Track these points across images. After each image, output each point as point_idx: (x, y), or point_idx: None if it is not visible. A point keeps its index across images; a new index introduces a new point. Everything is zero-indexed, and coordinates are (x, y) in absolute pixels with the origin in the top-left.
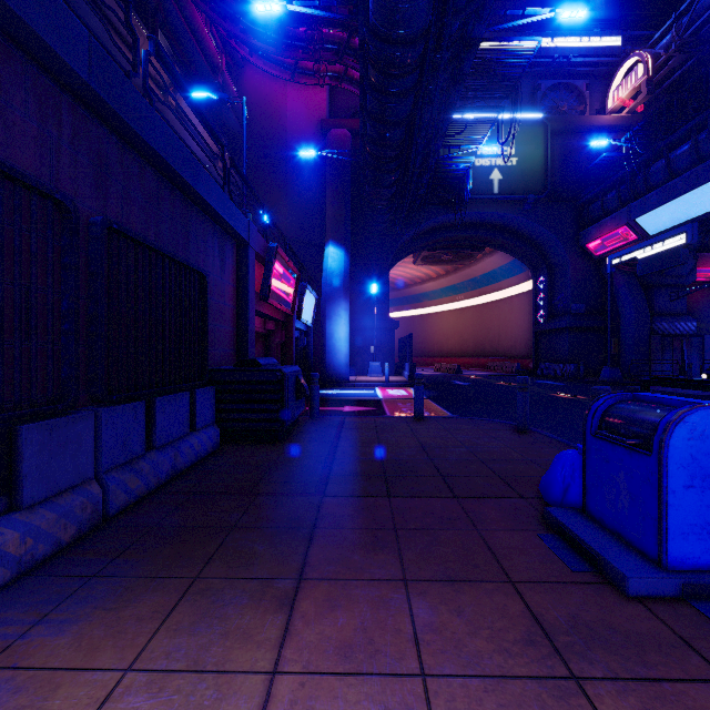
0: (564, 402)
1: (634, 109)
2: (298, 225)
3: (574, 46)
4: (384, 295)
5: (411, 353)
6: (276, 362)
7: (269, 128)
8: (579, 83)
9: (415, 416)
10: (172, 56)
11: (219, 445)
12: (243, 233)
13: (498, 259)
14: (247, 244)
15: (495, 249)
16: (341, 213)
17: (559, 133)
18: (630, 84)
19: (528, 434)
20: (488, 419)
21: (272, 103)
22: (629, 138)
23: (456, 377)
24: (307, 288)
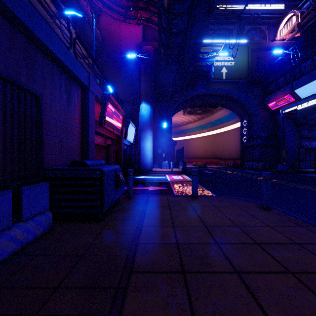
0: None
1: (290, 38)
2: (127, 94)
3: (261, 8)
4: (169, 129)
5: (183, 157)
6: (104, 162)
7: (113, 45)
8: (263, 27)
9: (192, 196)
10: (60, 2)
11: (51, 226)
12: (84, 81)
13: (223, 112)
14: (88, 89)
15: (222, 107)
16: (148, 87)
17: (254, 50)
18: (289, 27)
19: (272, 211)
20: (237, 198)
21: (114, 33)
22: (294, 48)
23: (204, 169)
24: (130, 123)
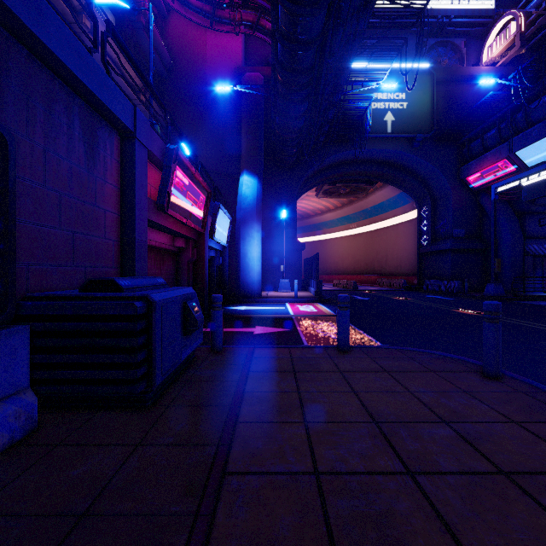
0: (475, 319)
1: (507, 61)
2: (217, 159)
3: (454, 7)
4: (292, 221)
5: (317, 271)
6: (161, 282)
7: (190, 72)
8: (458, 41)
9: (339, 347)
10: None
11: (35, 425)
12: (124, 119)
13: (387, 192)
14: (133, 136)
15: (385, 183)
16: (254, 146)
17: (443, 82)
18: (504, 40)
19: (507, 383)
20: (428, 351)
21: (193, 50)
22: (518, 74)
23: (354, 292)
24: (221, 209)
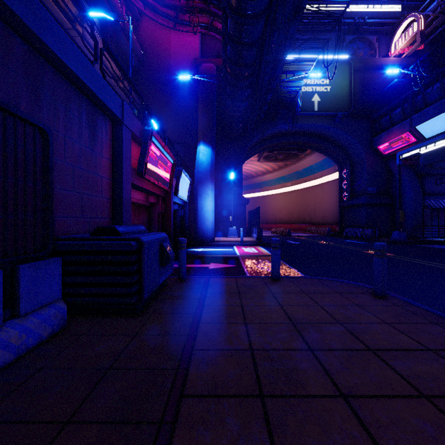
0: None
1: (410, 53)
2: (179, 132)
3: (368, 10)
4: (239, 181)
5: (258, 221)
6: (144, 229)
7: (158, 63)
8: (371, 37)
9: (272, 277)
10: (83, 0)
11: (65, 323)
12: (116, 110)
13: (315, 157)
14: (121, 122)
15: (313, 150)
16: (208, 122)
17: (359, 70)
18: (408, 36)
19: (389, 300)
20: (338, 280)
21: (160, 46)
22: (416, 66)
23: (288, 238)
24: (183, 172)
